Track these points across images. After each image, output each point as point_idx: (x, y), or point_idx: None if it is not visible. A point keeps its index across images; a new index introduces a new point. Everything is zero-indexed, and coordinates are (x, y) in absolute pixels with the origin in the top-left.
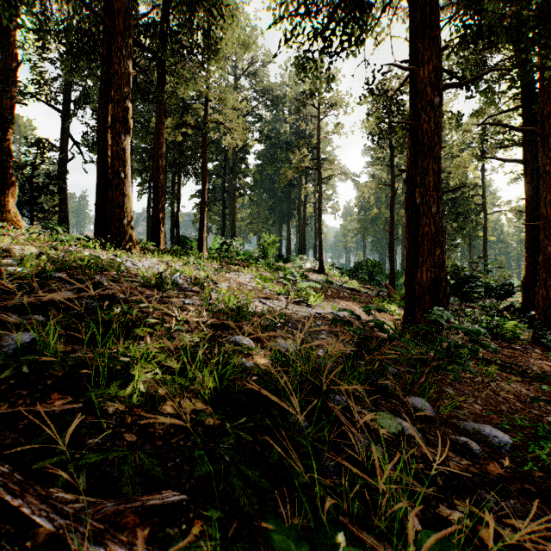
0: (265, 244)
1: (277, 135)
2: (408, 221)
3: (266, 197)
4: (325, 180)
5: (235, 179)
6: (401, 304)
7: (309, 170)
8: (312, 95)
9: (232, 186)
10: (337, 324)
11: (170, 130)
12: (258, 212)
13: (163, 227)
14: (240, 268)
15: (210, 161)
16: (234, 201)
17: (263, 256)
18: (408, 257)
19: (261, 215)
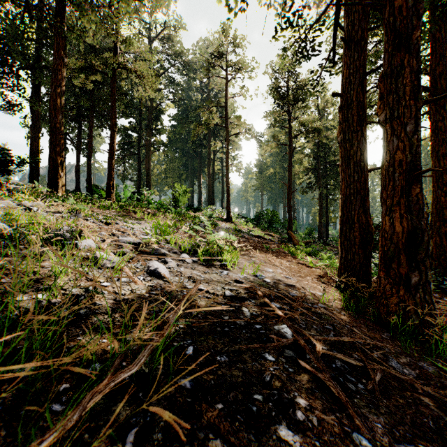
0: (177, 194)
1: (189, 101)
2: (346, 156)
3: (180, 155)
4: (231, 142)
5: (150, 135)
6: (306, 251)
7: (217, 132)
8: (220, 58)
9: (147, 141)
10: (285, 321)
11: (77, 74)
12: (173, 168)
13: (62, 172)
14: (144, 215)
15: (126, 117)
16: (149, 155)
17: (175, 205)
18: (346, 202)
19: (175, 171)
